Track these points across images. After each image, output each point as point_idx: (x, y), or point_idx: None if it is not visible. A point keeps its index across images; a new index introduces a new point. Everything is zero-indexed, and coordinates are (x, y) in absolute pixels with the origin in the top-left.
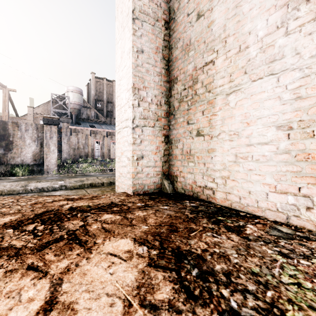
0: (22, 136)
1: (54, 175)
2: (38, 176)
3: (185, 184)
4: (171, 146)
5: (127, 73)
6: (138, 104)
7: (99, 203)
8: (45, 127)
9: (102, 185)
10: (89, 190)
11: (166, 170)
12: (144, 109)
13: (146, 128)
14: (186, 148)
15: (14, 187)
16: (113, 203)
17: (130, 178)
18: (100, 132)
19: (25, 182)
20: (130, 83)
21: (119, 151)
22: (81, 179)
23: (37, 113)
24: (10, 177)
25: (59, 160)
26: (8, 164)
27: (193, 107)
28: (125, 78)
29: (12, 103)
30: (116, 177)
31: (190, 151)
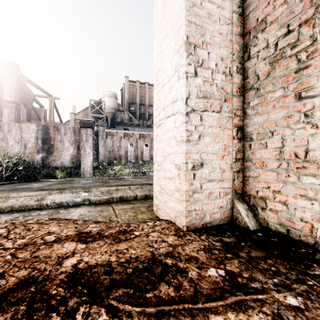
0: (62, 139)
1: (89, 177)
2: (75, 179)
3: (291, 219)
4: (250, 145)
5: (174, 25)
6: (195, 72)
7: (130, 255)
8: (81, 130)
9: (136, 199)
10: (118, 209)
11: (239, 186)
12: (204, 81)
13: (207, 114)
14: (292, 148)
15: (26, 202)
16: (156, 261)
17: (181, 200)
18: (134, 135)
19: (45, 193)
20: (180, 37)
21: (160, 154)
22: (110, 190)
23: (77, 119)
24: (50, 180)
25: (96, 162)
26: (50, 167)
27: (318, 60)
28: (170, 36)
29: (57, 110)
30: (155, 193)
31: (307, 153)
